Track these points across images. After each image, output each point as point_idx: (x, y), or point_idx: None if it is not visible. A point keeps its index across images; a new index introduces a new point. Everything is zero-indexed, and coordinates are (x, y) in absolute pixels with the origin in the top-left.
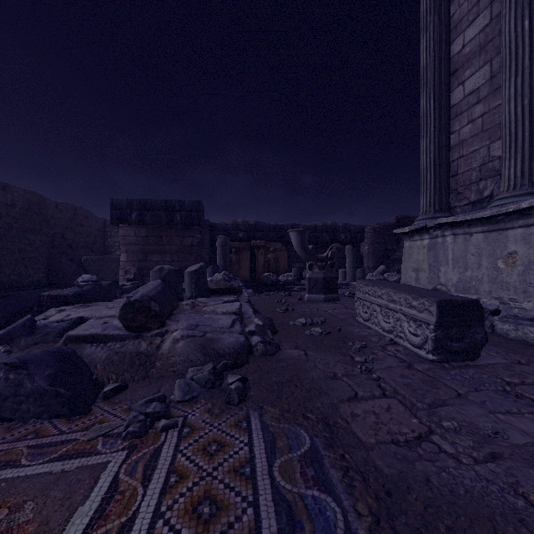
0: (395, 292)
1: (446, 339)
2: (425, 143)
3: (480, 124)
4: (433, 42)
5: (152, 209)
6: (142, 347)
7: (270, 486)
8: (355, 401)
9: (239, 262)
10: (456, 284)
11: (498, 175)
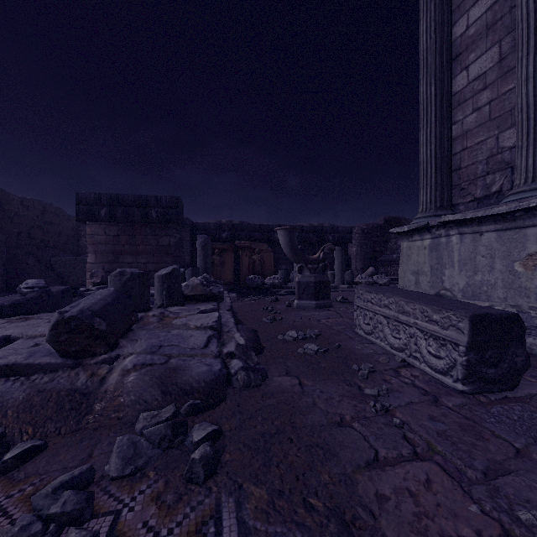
0: (408, 302)
1: (480, 364)
2: (426, 133)
3: (487, 112)
4: (434, 22)
5: (124, 204)
6: (79, 381)
7: None
8: (378, 469)
9: (223, 264)
10: (464, 289)
11: (509, 168)
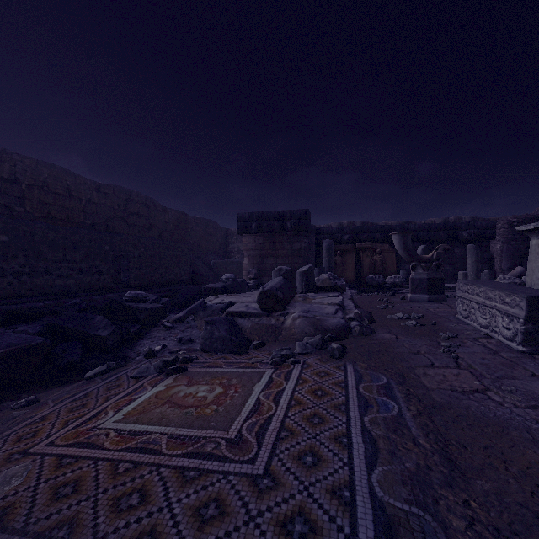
0: (491, 290)
1: (538, 332)
2: None
3: None
4: None
5: (267, 219)
6: (272, 322)
7: (356, 392)
8: (430, 368)
9: (344, 264)
10: None
11: None
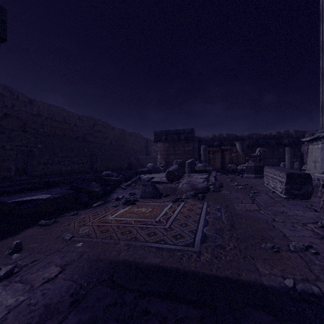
0: (275, 170)
1: (291, 189)
2: (322, 87)
3: None
4: None
5: (171, 134)
6: (172, 186)
7: (205, 210)
8: (240, 203)
9: (215, 158)
10: None
11: None
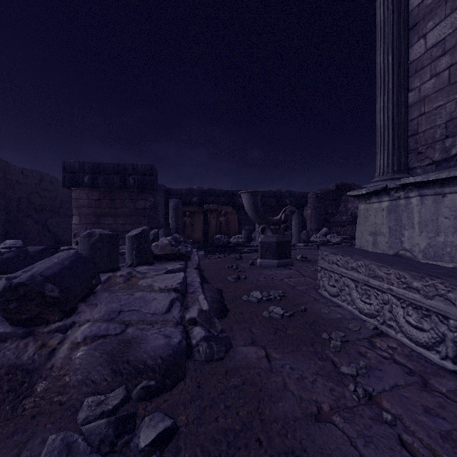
0: (381, 265)
1: None
2: (383, 101)
3: (446, 77)
4: None
5: (104, 172)
6: (26, 354)
7: None
8: None
9: (193, 224)
10: (425, 249)
11: None
